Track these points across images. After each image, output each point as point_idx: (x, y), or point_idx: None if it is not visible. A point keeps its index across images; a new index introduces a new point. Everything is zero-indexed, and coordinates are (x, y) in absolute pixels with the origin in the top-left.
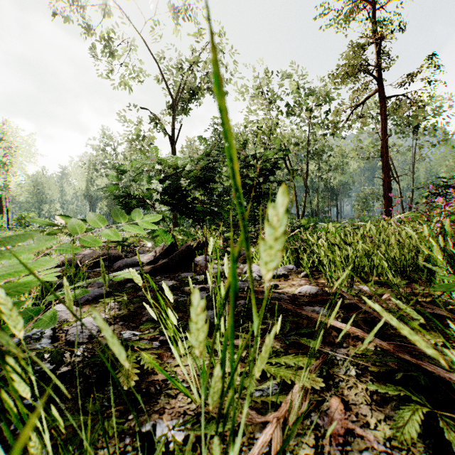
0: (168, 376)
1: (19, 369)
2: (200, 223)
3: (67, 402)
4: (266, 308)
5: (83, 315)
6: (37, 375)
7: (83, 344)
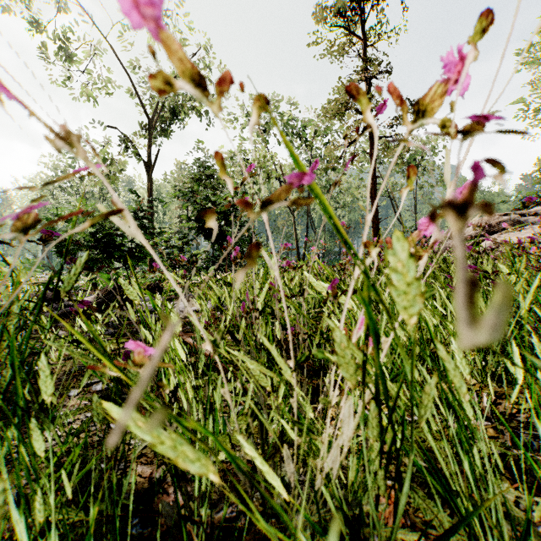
0: (37, 347)
1: None
2: None
3: None
4: None
5: None
6: None
7: None
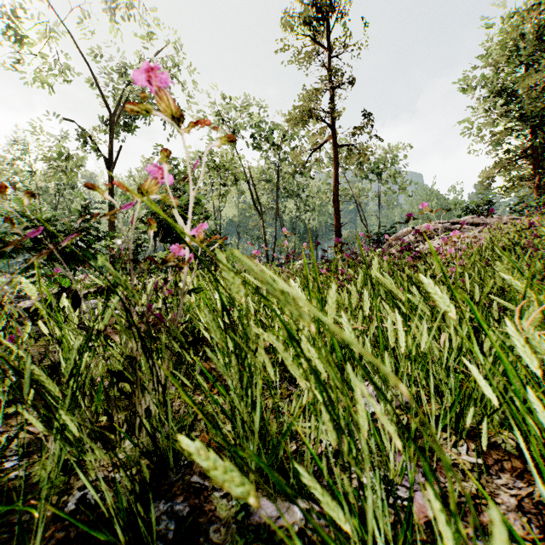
0: None
1: None
2: None
3: None
4: None
5: None
6: None
7: None
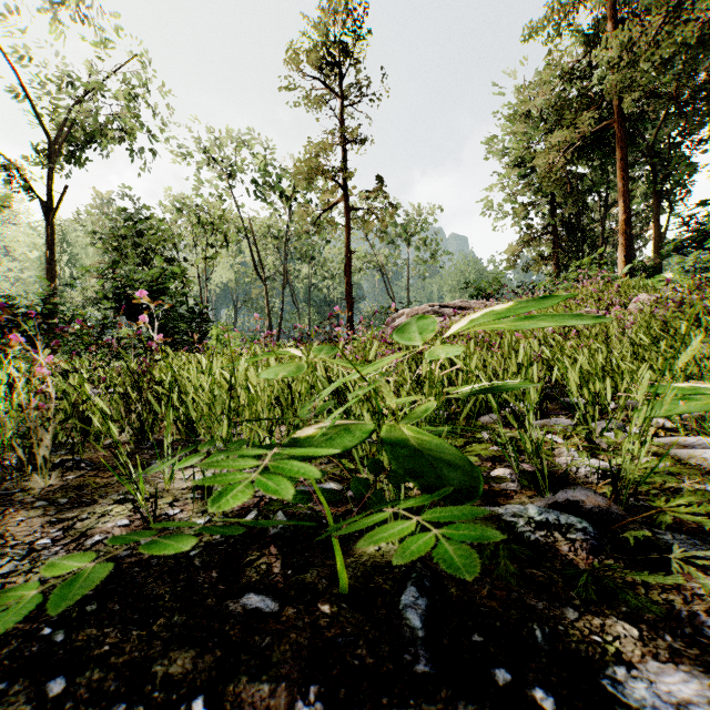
0: None
1: None
2: None
3: None
4: None
5: None
6: None
7: None
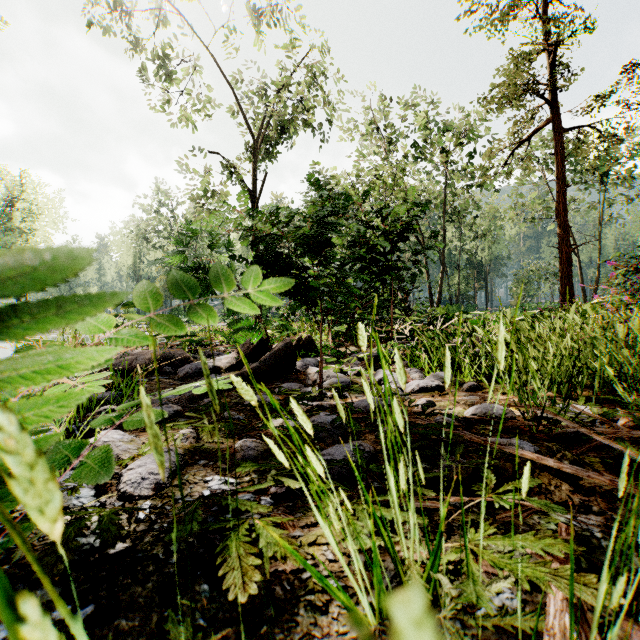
0: (318, 574)
1: (50, 627)
2: (294, 313)
3: (131, 614)
4: (495, 449)
5: (142, 448)
6: (75, 558)
7: (147, 499)
